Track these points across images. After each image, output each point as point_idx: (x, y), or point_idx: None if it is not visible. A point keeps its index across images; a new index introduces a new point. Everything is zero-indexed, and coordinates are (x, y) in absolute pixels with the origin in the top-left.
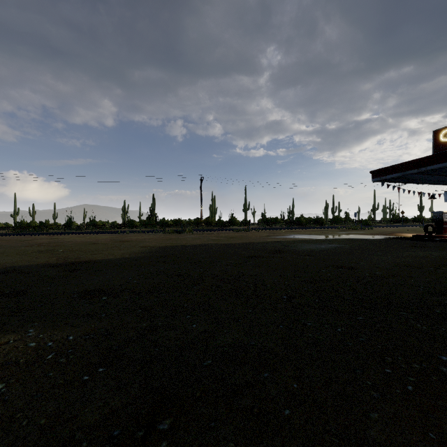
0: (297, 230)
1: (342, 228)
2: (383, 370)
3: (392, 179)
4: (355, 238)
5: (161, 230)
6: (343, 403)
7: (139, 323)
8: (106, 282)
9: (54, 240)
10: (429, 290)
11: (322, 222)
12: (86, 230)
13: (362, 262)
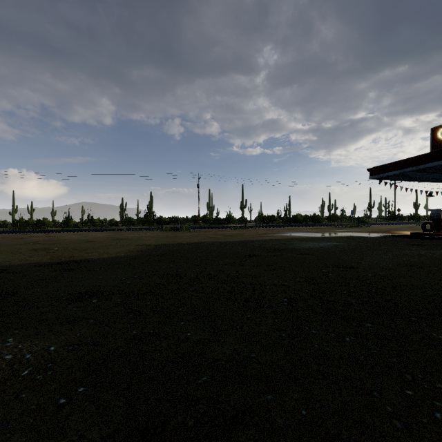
0: (294, 228)
1: (339, 226)
2: (404, 392)
3: (390, 176)
4: (353, 236)
5: (158, 227)
6: (362, 436)
7: (129, 330)
8: (98, 283)
9: (50, 238)
10: (437, 293)
11: (318, 220)
12: (83, 228)
13: (363, 261)
